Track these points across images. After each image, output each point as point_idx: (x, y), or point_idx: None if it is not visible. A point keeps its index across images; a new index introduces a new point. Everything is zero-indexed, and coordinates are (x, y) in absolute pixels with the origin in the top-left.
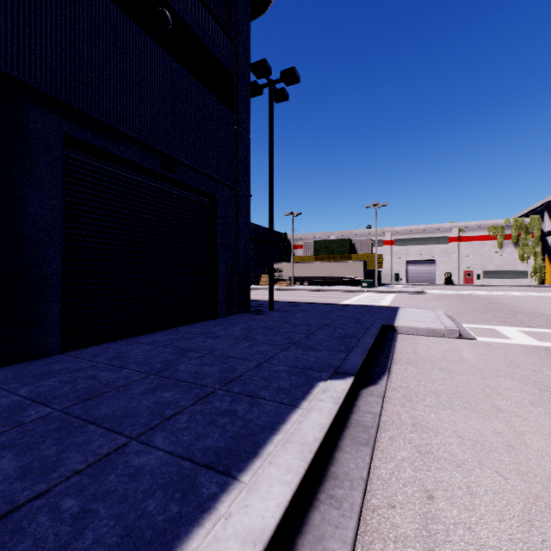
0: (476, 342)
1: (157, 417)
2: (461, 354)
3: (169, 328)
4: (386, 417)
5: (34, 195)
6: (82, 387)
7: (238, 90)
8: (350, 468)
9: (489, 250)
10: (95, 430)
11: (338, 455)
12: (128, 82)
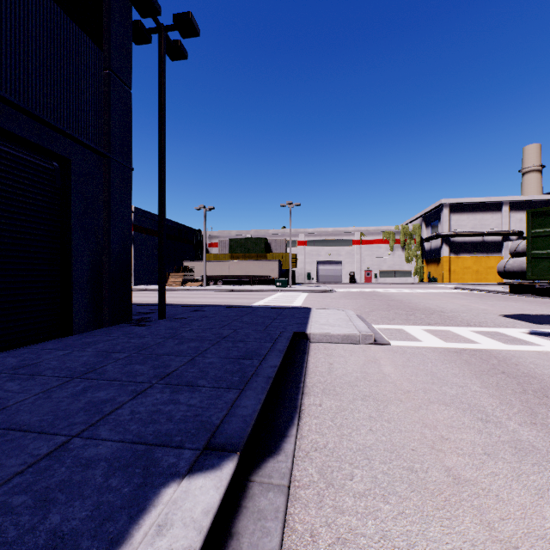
0: (391, 347)
1: None
2: (381, 367)
3: None
4: None
5: None
6: None
7: (109, 22)
8: None
9: (384, 252)
10: None
11: None
12: None
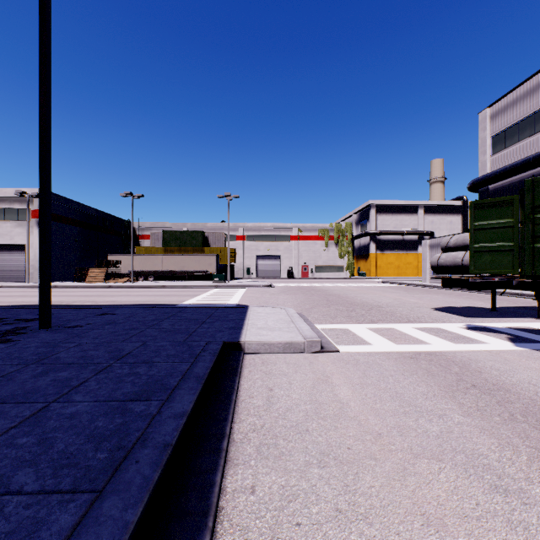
0: (341, 356)
1: None
2: (335, 391)
3: None
4: None
5: None
6: None
7: None
8: None
9: (319, 248)
10: None
11: None
12: None
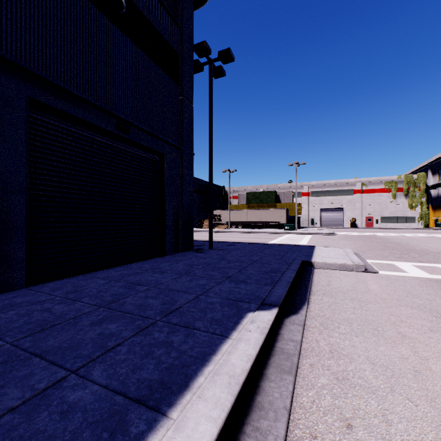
0: (379, 275)
1: (99, 349)
2: (367, 285)
3: (123, 264)
4: (306, 345)
5: (0, 150)
6: (36, 320)
7: (182, 67)
8: (275, 398)
9: (385, 200)
10: (38, 363)
11: (264, 384)
12: (87, 55)
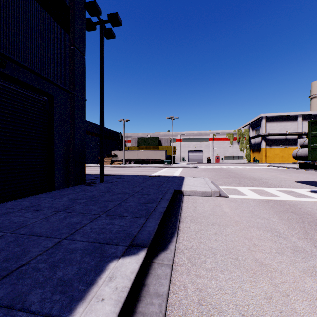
0: (229, 198)
1: None
2: (223, 209)
3: (0, 202)
4: (173, 296)
5: None
6: None
7: (74, 20)
8: None
9: (227, 145)
10: None
11: None
12: None
